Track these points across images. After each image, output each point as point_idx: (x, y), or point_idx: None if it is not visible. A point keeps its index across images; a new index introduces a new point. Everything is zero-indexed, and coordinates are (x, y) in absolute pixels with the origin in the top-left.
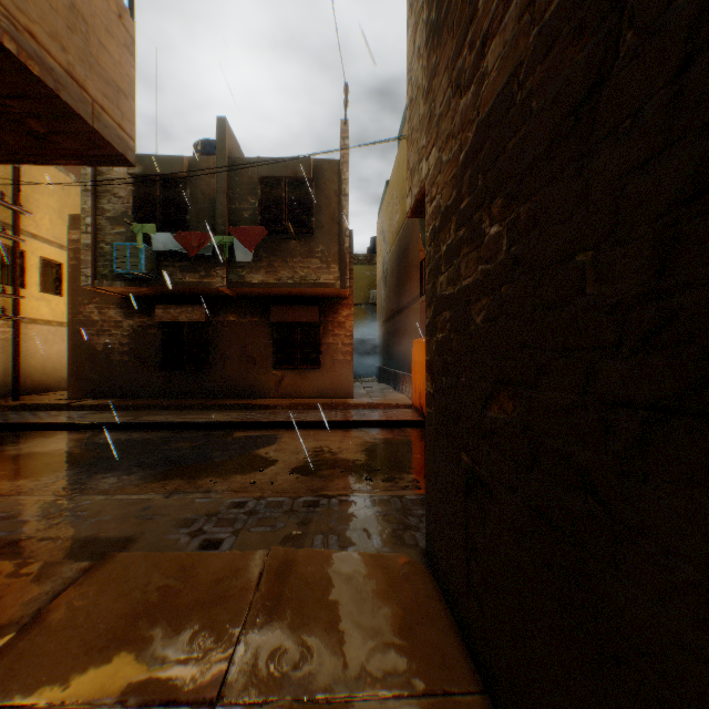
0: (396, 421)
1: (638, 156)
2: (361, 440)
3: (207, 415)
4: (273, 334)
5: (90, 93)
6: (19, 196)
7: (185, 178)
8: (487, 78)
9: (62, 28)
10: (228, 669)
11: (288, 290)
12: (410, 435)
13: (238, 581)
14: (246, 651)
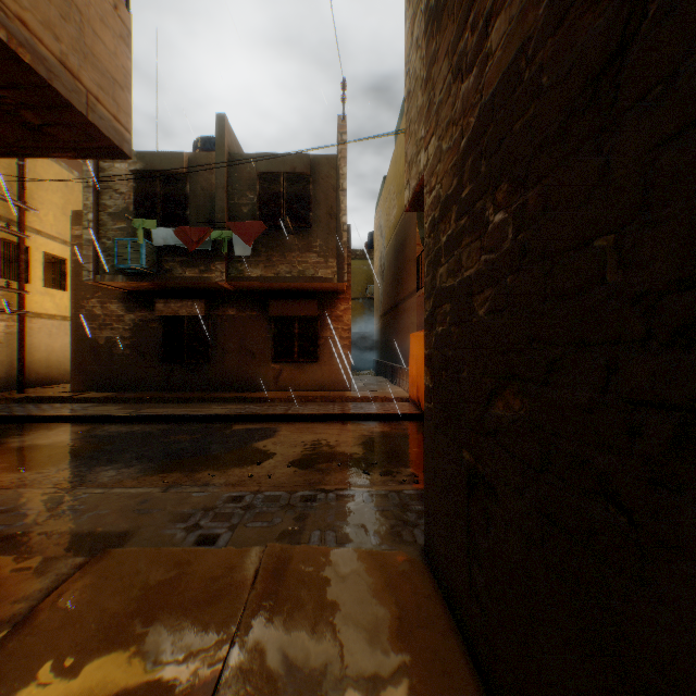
0: (393, 414)
1: (672, 125)
2: (359, 433)
3: (207, 408)
4: (271, 327)
5: (84, 84)
6: (23, 193)
7: (185, 174)
8: (491, 58)
9: (55, 16)
10: (221, 674)
11: (286, 285)
12: (407, 429)
13: (234, 579)
14: (240, 655)
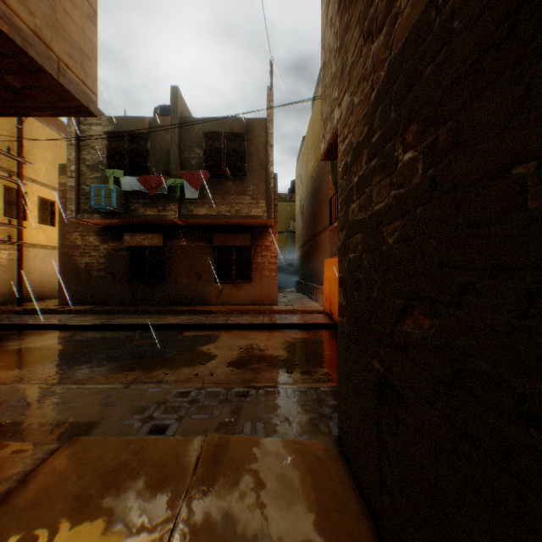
0: (311, 324)
1: None
2: (283, 339)
3: (163, 319)
4: (214, 255)
5: (56, 53)
6: (21, 150)
7: (146, 134)
8: (401, 15)
9: None
10: None
11: (226, 221)
12: (322, 336)
13: (178, 465)
14: (181, 536)
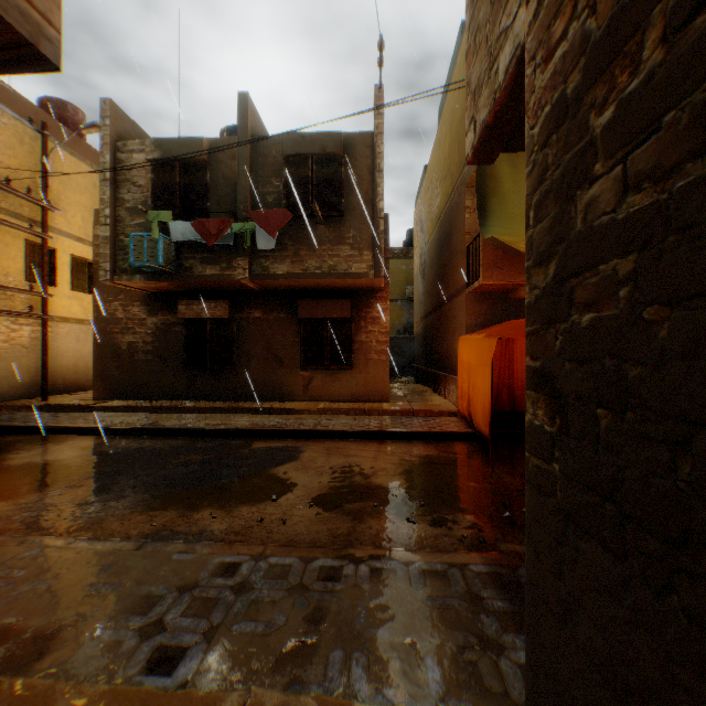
0: (440, 433)
1: None
2: (399, 457)
3: (227, 421)
4: (300, 331)
5: None
6: (46, 192)
7: (205, 162)
8: None
9: None
10: None
11: (316, 282)
12: (459, 452)
13: None
14: None
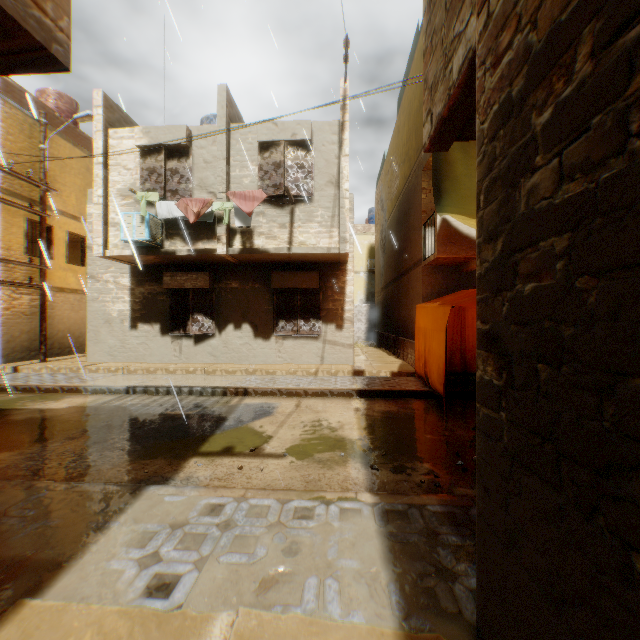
0: (399, 391)
1: None
2: (363, 412)
3: (208, 381)
4: (273, 299)
5: None
6: (44, 175)
7: (188, 148)
8: None
9: None
10: None
11: (288, 256)
12: (416, 408)
13: None
14: None
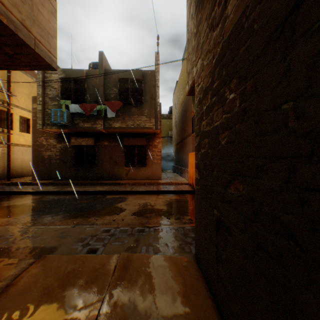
0: (181, 191)
1: None
2: (165, 199)
3: (94, 188)
4: (124, 150)
5: (33, 34)
6: (10, 88)
7: (84, 79)
8: (228, 18)
9: (19, 1)
10: (97, 318)
11: (131, 130)
12: (187, 197)
13: (104, 270)
14: (106, 308)
